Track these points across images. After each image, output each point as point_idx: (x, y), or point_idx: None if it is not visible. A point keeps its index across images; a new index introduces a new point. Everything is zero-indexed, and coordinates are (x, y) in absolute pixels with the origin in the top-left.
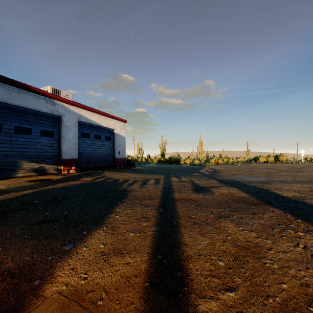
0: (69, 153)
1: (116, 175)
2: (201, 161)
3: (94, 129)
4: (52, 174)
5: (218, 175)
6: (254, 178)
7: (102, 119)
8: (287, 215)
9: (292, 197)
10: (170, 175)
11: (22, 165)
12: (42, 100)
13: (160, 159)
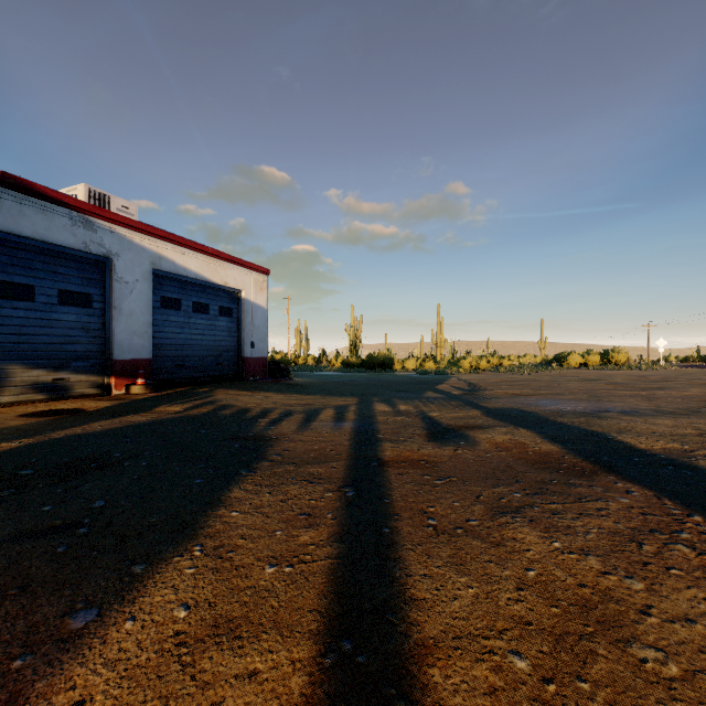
0: (130, 347)
1: (244, 399)
2: (440, 364)
3: (193, 290)
4: (88, 398)
5: (481, 398)
6: (564, 405)
7: (213, 266)
8: (664, 503)
9: (663, 453)
10: (372, 397)
11: (10, 374)
12: (62, 219)
13: (347, 359)
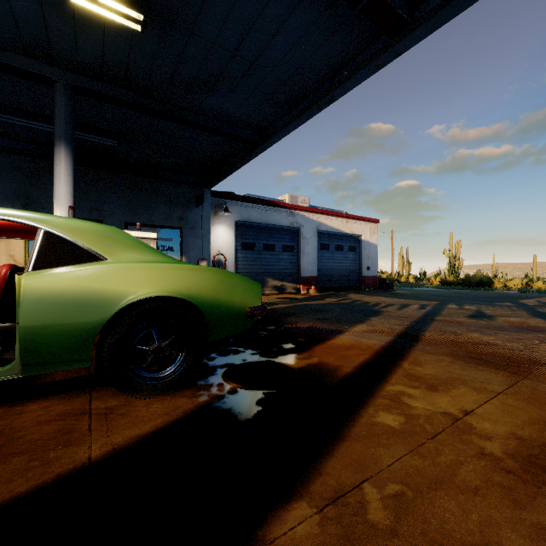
0: (308, 270)
1: (365, 298)
2: None
3: (335, 238)
4: (292, 294)
5: None
6: None
7: (345, 223)
8: None
9: None
10: (450, 302)
11: (268, 282)
12: (284, 214)
13: (445, 278)
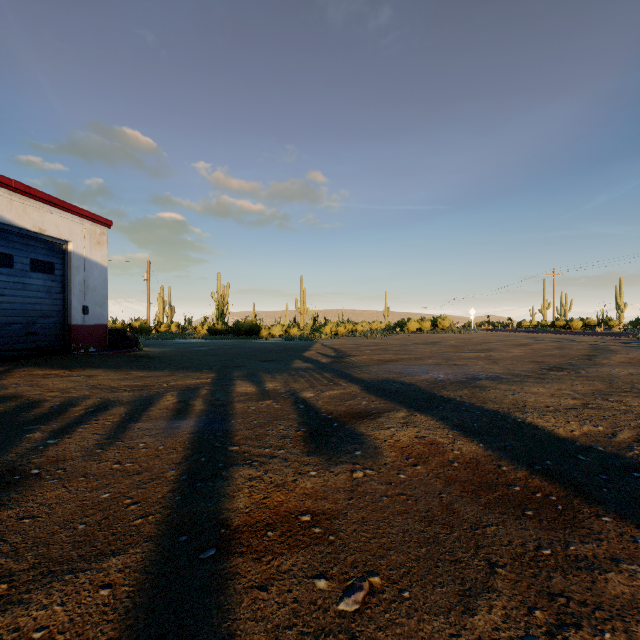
0: None
1: (49, 383)
2: (304, 330)
3: None
4: None
5: (351, 366)
6: (435, 372)
7: (18, 205)
8: None
9: (593, 442)
10: (233, 371)
11: None
12: None
13: (214, 326)
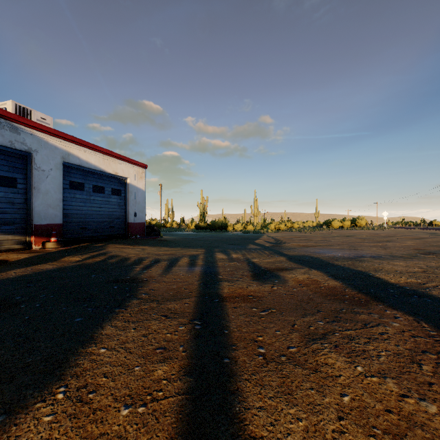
0: (46, 215)
1: (127, 251)
2: (256, 227)
3: (92, 177)
4: (13, 251)
5: (284, 248)
6: (336, 253)
7: (107, 161)
8: (423, 326)
9: (407, 285)
10: (214, 249)
11: None
12: None
13: (198, 223)
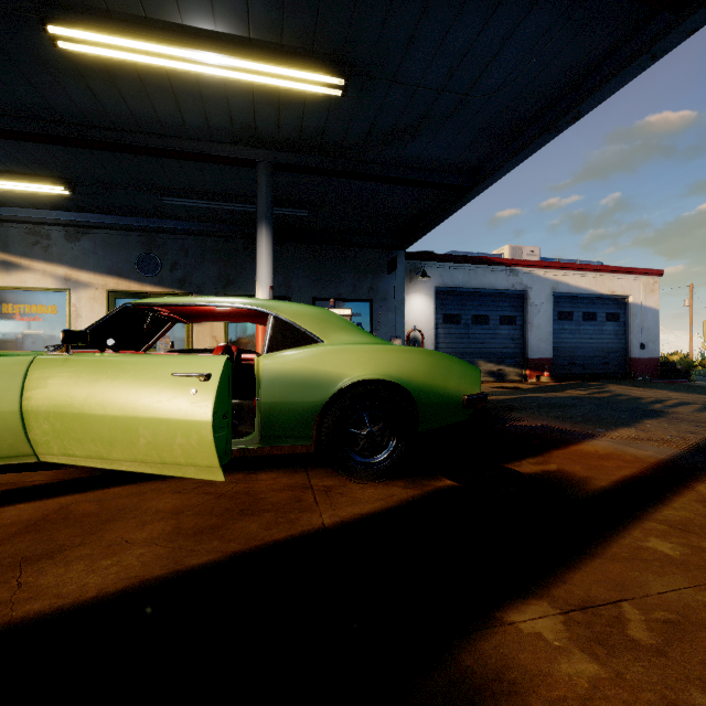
0: (537, 350)
1: (636, 392)
2: None
3: (582, 303)
4: (514, 382)
5: None
6: None
7: (600, 280)
8: None
9: None
10: None
11: (479, 366)
12: (501, 273)
13: None
